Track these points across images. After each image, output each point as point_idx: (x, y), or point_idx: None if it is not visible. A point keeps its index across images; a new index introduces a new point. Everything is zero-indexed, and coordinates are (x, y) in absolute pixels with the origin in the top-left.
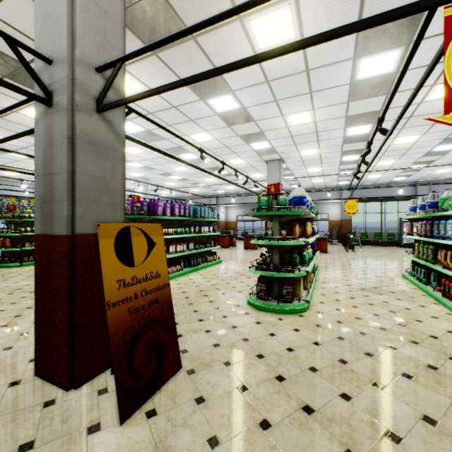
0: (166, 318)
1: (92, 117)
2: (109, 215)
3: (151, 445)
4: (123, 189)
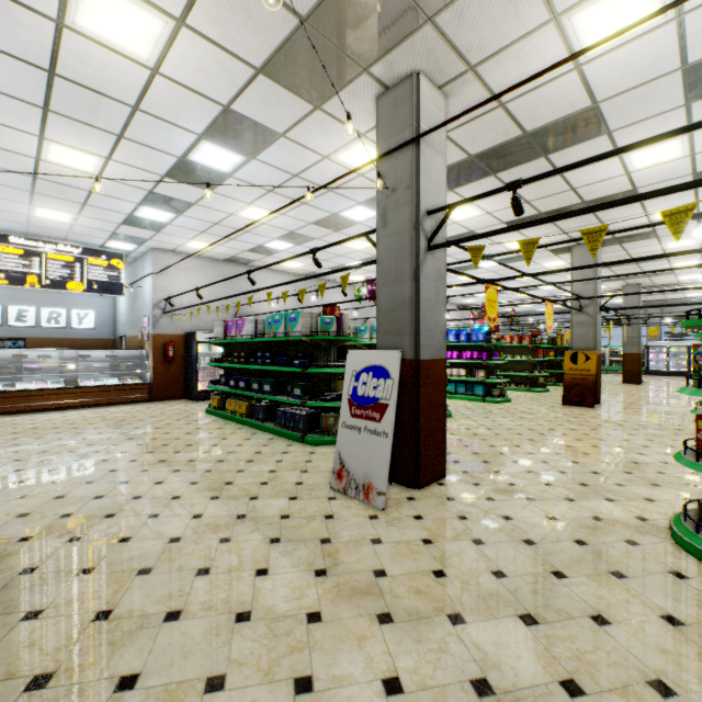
0: (589, 387)
1: (578, 314)
2: (586, 347)
3: (557, 406)
4: (593, 337)
